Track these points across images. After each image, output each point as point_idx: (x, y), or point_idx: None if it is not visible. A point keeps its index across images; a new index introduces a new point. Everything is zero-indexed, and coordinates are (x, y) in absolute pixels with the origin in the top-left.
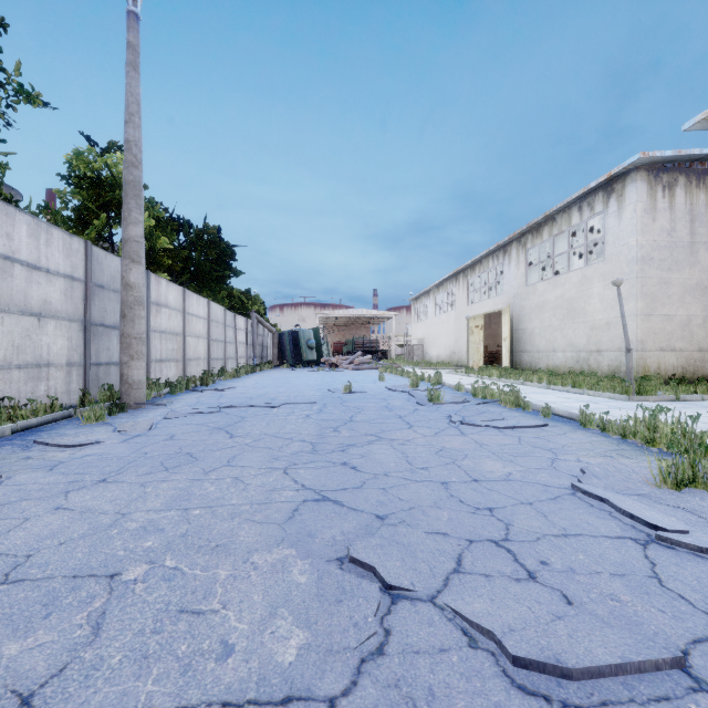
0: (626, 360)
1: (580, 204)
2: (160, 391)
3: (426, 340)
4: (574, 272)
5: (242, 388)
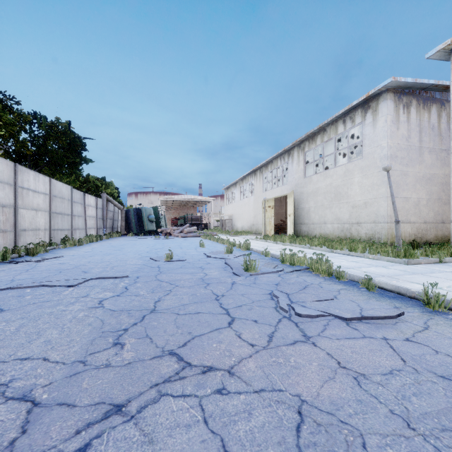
0: (396, 229)
1: (344, 118)
2: None
3: (234, 216)
4: (340, 167)
5: (68, 257)
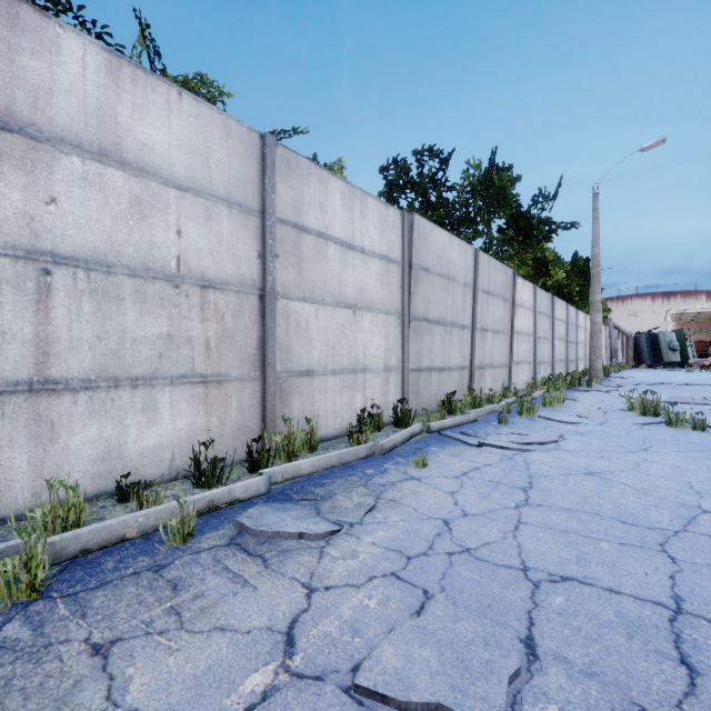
0: None
1: None
2: None
3: None
4: None
5: (639, 378)
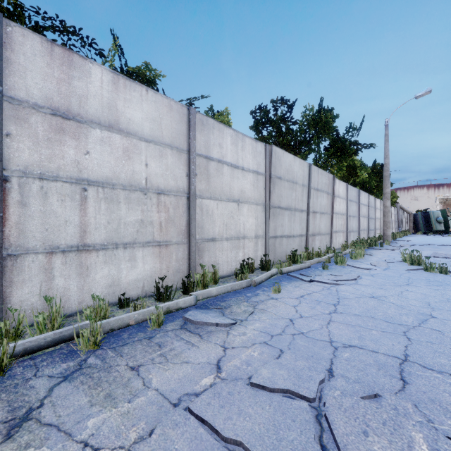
0: None
1: None
2: None
3: None
4: None
5: (415, 241)
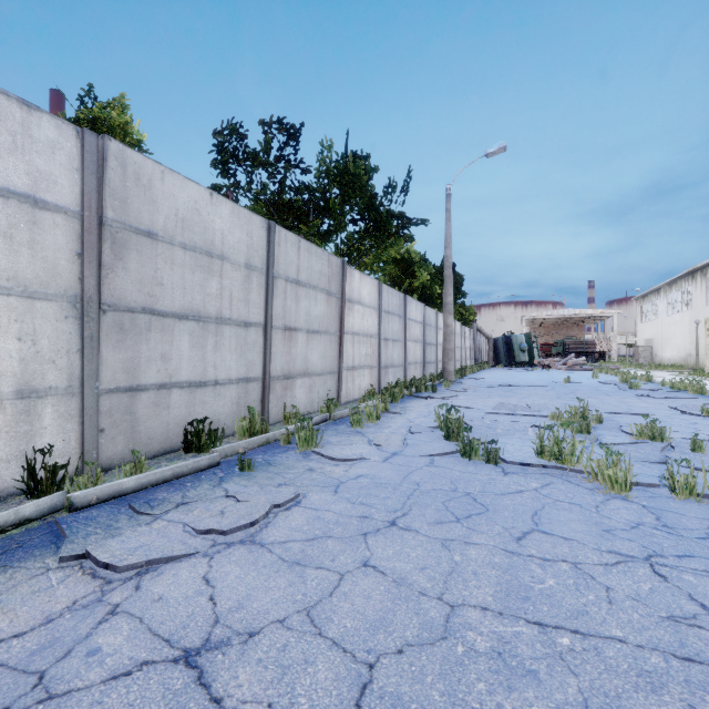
0: None
1: None
2: None
3: (655, 341)
4: None
5: (489, 379)
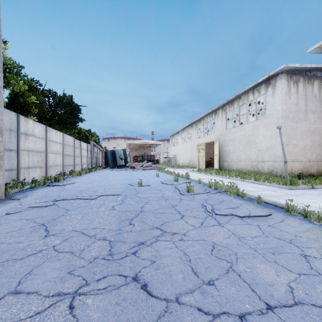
0: (284, 167)
1: (253, 90)
2: (23, 187)
3: (177, 155)
4: (250, 123)
5: (79, 183)
